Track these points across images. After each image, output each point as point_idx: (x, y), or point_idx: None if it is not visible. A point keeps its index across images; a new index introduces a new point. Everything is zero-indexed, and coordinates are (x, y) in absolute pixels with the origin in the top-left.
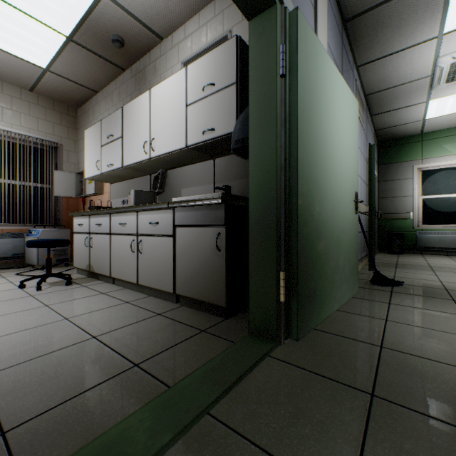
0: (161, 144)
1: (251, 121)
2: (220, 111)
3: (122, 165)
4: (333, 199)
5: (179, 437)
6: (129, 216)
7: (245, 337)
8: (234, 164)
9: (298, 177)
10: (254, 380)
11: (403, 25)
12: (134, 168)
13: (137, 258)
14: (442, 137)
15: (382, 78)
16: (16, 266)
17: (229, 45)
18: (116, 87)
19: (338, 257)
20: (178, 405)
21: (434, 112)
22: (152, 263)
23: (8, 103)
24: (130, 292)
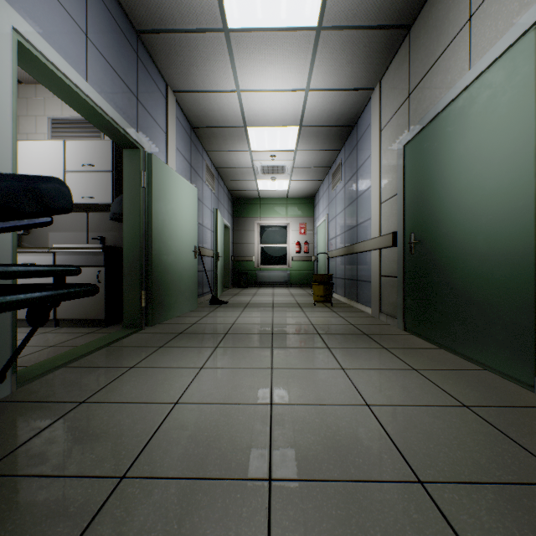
0: None
1: (125, 207)
2: (99, 186)
3: None
4: (177, 251)
5: (97, 351)
6: None
7: (121, 329)
8: (107, 219)
9: (153, 241)
10: (128, 338)
11: (229, 140)
12: None
13: None
14: (271, 203)
15: (224, 161)
16: None
17: (107, 144)
18: None
19: (180, 285)
20: (92, 345)
21: (262, 187)
22: None
23: None
24: None
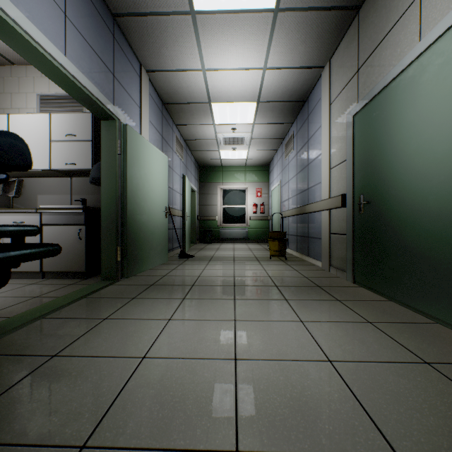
0: None
1: (103, 172)
2: (80, 154)
3: None
4: (150, 211)
5: (75, 302)
6: None
7: (99, 281)
8: (88, 183)
9: (128, 202)
10: (105, 290)
11: (195, 115)
12: None
13: None
14: (232, 170)
15: (191, 134)
16: None
17: (87, 116)
18: None
19: (153, 241)
20: (71, 297)
21: (224, 156)
22: None
23: None
24: None
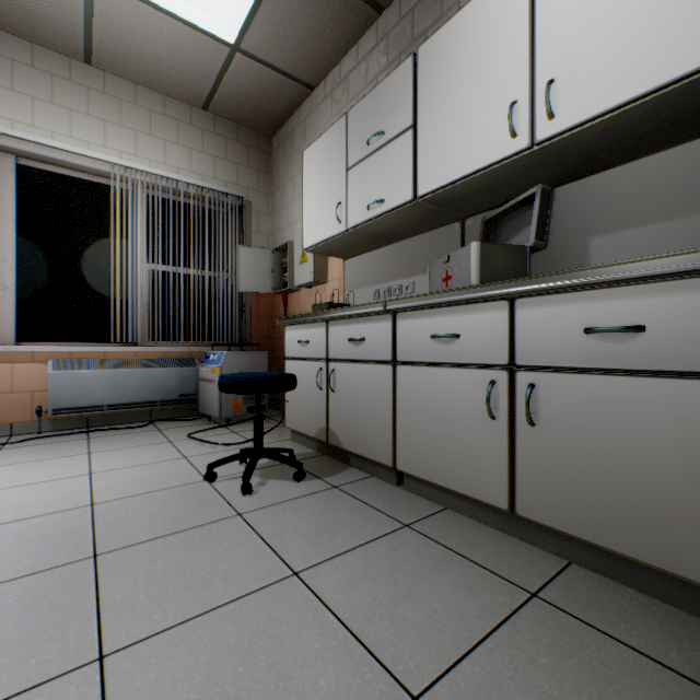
0: (591, 86)
1: None
2: None
3: (413, 195)
4: None
5: None
6: (470, 316)
7: None
8: None
9: None
10: None
11: None
12: (440, 200)
13: (510, 438)
14: None
15: None
16: (183, 415)
17: None
18: (357, 59)
19: None
20: None
21: None
22: (598, 463)
23: (173, 133)
24: (480, 530)
